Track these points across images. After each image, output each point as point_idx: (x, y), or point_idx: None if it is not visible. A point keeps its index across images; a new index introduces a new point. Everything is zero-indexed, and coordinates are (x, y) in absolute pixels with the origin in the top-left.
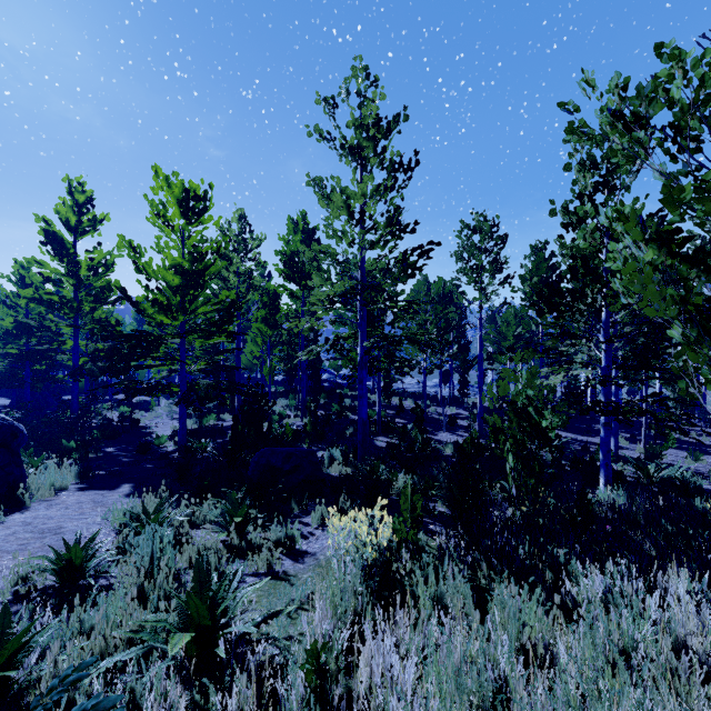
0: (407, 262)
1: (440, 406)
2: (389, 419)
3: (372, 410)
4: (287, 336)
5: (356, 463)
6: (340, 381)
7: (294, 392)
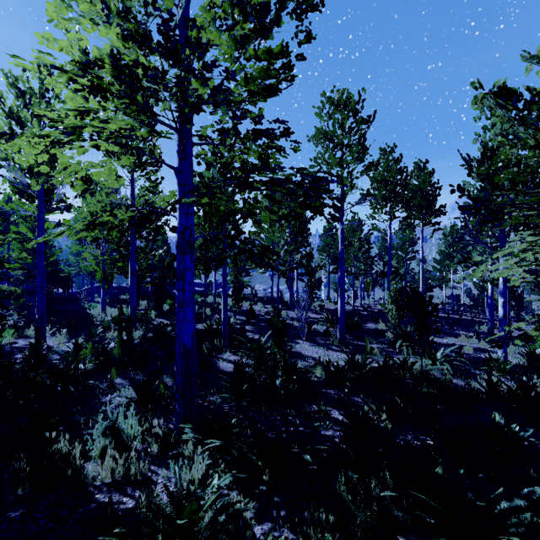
0: (268, 33)
1: (290, 309)
2: (238, 327)
3: (220, 317)
4: (118, 232)
5: (165, 439)
6: (197, 288)
7: (141, 299)
